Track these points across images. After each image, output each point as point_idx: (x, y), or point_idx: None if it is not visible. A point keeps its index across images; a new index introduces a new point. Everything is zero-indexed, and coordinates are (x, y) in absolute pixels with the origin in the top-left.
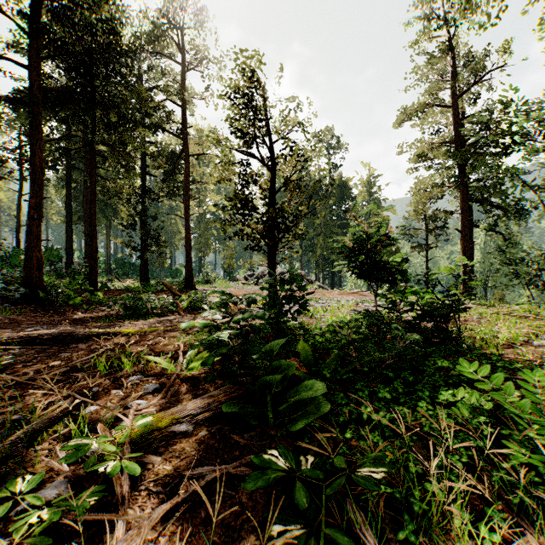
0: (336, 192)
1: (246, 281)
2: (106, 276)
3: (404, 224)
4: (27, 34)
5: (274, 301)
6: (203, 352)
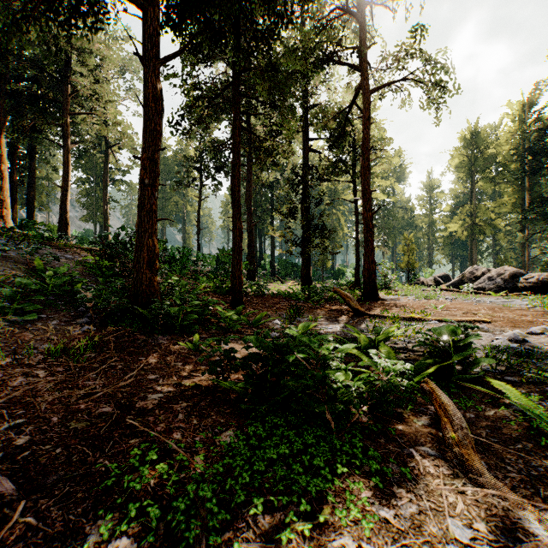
0: None
1: (437, 285)
2: (270, 277)
3: None
4: None
5: None
6: None
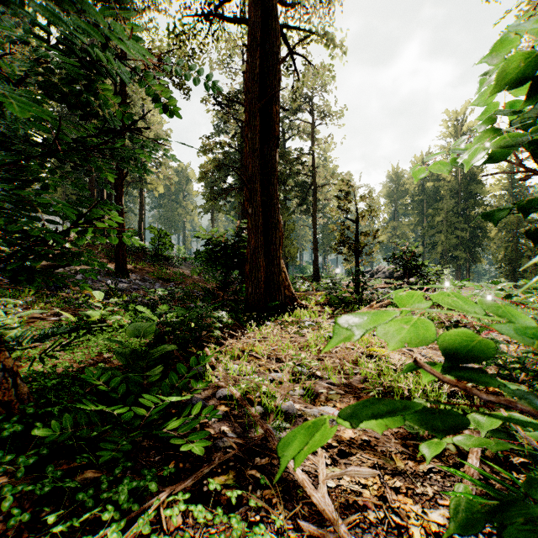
0: (462, 187)
1: None
2: None
3: (418, 248)
4: (240, 152)
5: (357, 283)
6: (325, 293)
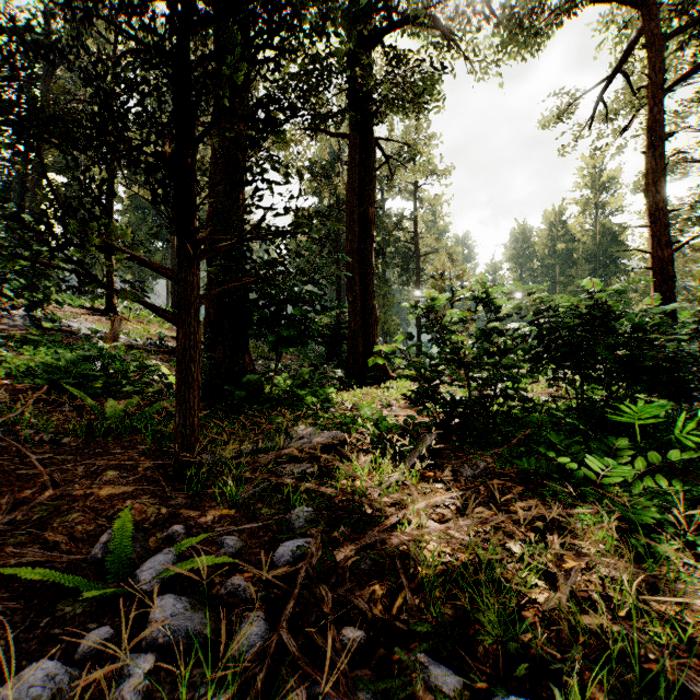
0: (601, 249)
1: None
2: None
3: None
4: None
5: None
6: None
